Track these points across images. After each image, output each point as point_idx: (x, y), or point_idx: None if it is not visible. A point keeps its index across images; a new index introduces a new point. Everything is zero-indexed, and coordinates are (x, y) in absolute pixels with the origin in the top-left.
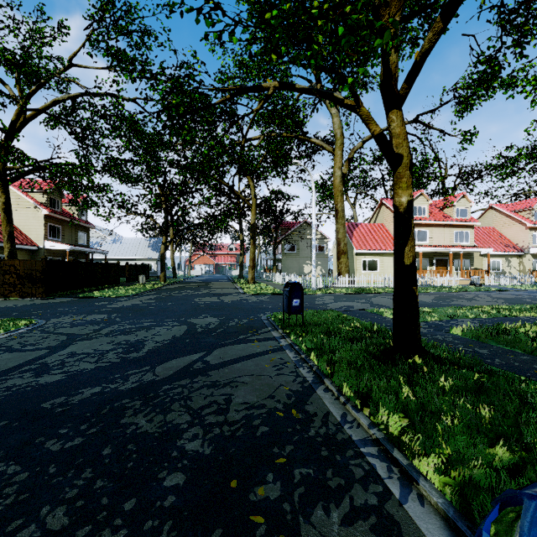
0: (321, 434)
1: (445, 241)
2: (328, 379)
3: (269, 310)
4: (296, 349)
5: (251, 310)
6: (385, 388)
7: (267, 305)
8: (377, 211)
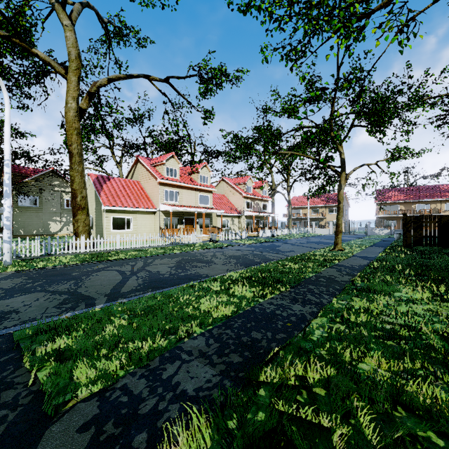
0: None
1: (192, 202)
2: None
3: None
4: None
5: None
6: None
7: None
8: (133, 167)
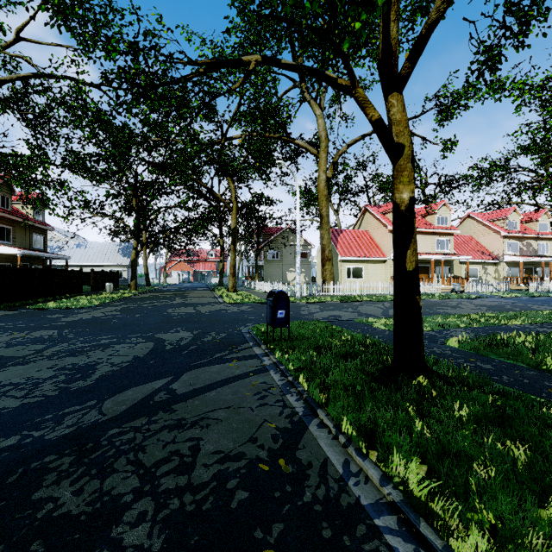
0: (320, 498)
1: (427, 248)
2: (322, 410)
3: (251, 322)
4: (282, 369)
5: (230, 321)
6: (392, 421)
7: (248, 316)
8: (361, 217)
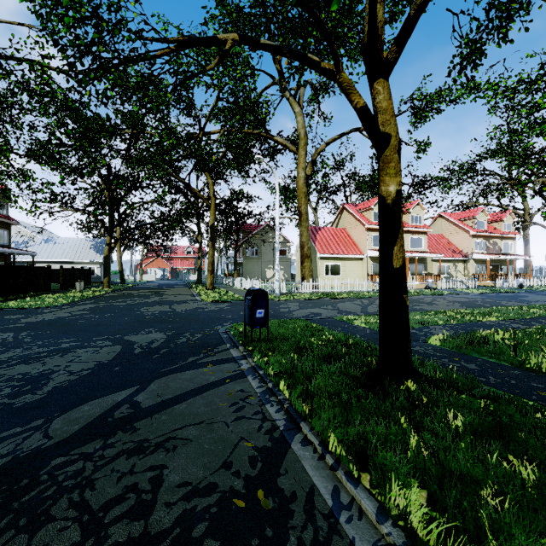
0: (307, 544)
1: None
2: (306, 423)
3: (229, 321)
4: (261, 375)
5: (207, 320)
6: (384, 436)
7: (226, 315)
8: (339, 215)
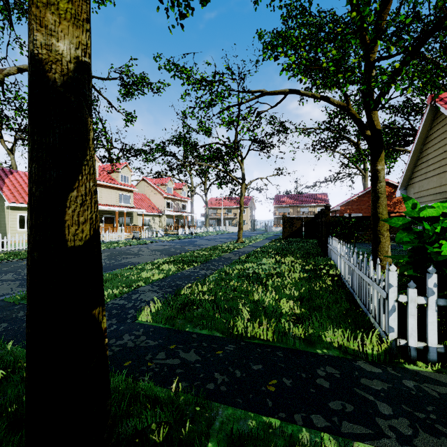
0: None
1: (112, 201)
2: None
3: None
4: None
5: None
6: None
7: None
8: None
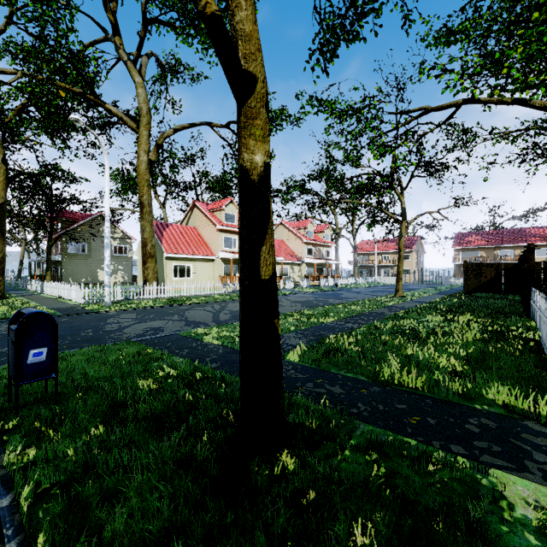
0: None
1: None
2: None
3: None
4: None
5: None
6: None
7: None
8: (189, 212)
